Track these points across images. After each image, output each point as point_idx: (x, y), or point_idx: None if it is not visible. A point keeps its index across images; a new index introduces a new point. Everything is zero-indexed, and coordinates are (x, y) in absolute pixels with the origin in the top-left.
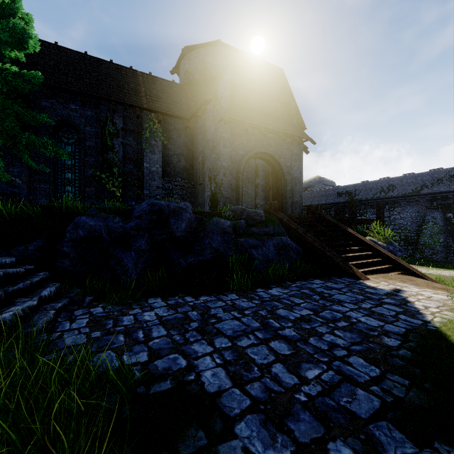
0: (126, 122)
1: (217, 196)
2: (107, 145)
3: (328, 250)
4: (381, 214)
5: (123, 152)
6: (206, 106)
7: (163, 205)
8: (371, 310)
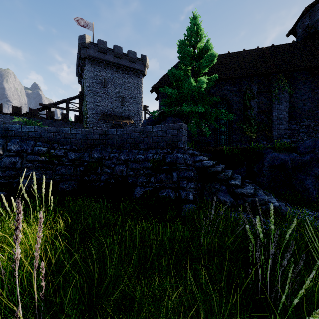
0: (259, 87)
1: None
2: (246, 106)
3: None
4: None
5: (257, 108)
6: None
7: None
8: None
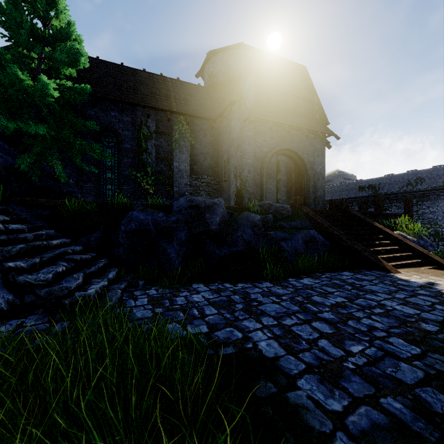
0: (158, 125)
1: (242, 192)
2: (142, 147)
3: (356, 244)
4: (409, 208)
5: (156, 153)
6: (232, 107)
7: (200, 201)
8: (405, 300)
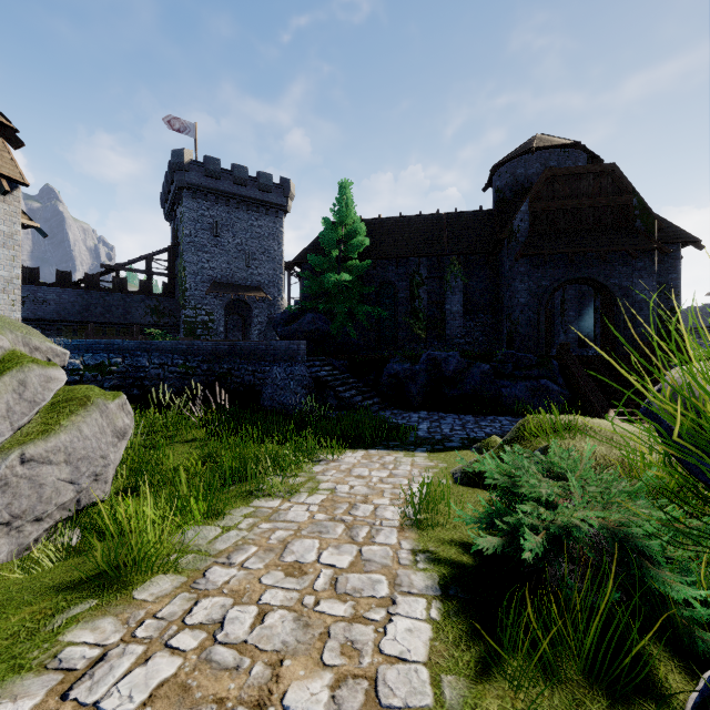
0: (430, 270)
1: (512, 334)
2: (414, 295)
3: (596, 395)
4: None
5: (428, 298)
6: (503, 242)
7: (436, 355)
8: None
